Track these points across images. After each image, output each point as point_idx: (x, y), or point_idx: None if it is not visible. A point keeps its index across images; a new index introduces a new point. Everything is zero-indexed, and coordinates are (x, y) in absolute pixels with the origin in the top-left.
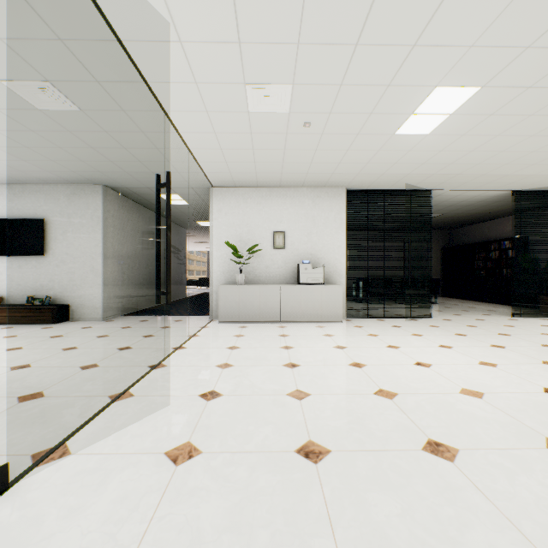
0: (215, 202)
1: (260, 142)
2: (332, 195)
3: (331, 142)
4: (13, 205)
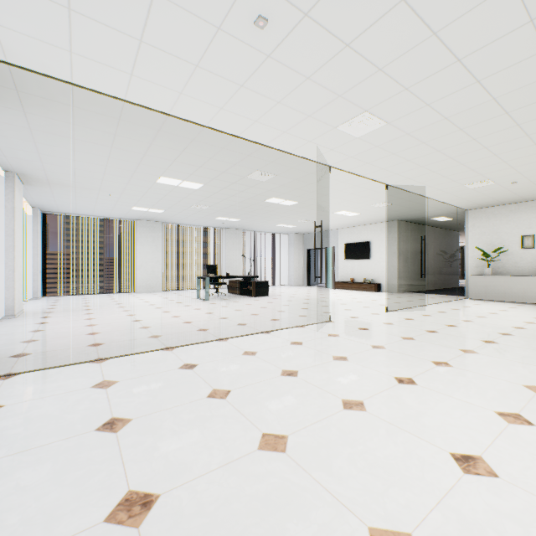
0: (469, 220)
1: (487, 192)
2: None
3: None
4: (357, 236)
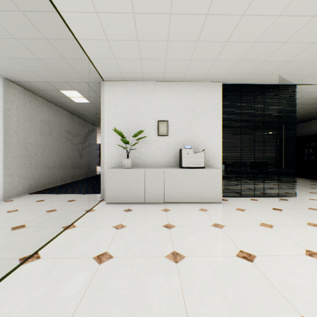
0: (105, 94)
1: None
2: (210, 88)
3: None
4: None
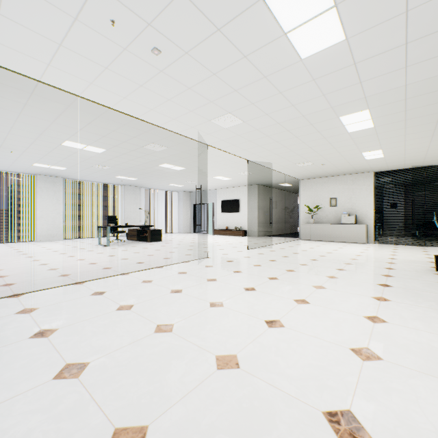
0: (301, 186)
1: (310, 169)
2: (364, 177)
3: (339, 165)
4: (230, 195)
